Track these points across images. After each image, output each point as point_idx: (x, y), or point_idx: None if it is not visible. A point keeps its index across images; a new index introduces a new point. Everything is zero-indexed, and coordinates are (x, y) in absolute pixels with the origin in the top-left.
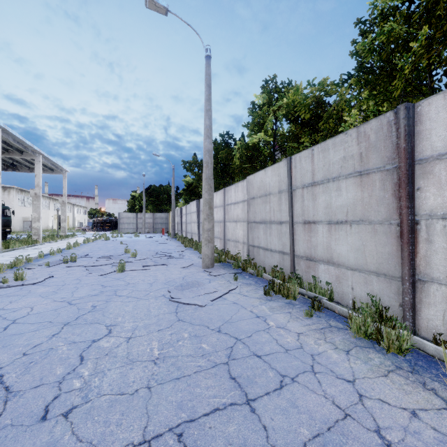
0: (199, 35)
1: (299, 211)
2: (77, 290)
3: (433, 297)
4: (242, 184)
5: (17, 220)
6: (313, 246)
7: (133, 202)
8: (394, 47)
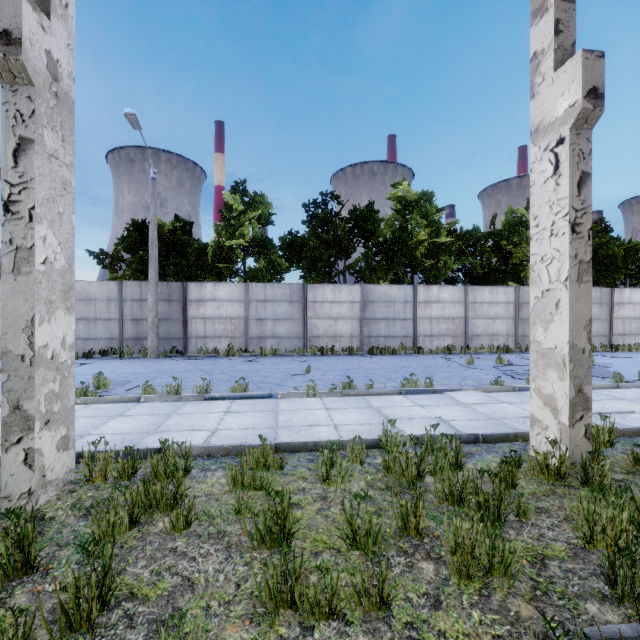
0: None
1: None
2: None
3: (614, 339)
4: (506, 289)
5: None
6: None
7: None
8: None
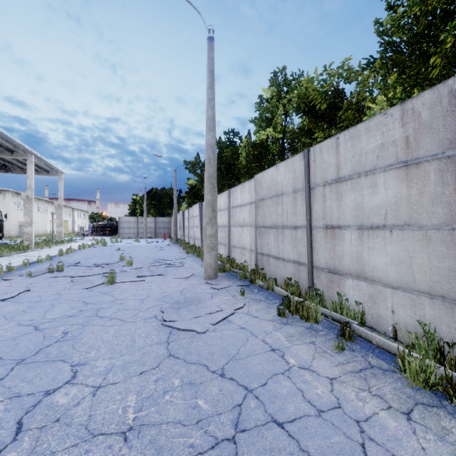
0: (200, 13)
1: (320, 214)
2: (52, 308)
3: None
4: (249, 183)
5: (13, 224)
6: (337, 257)
7: (134, 206)
8: (432, 18)
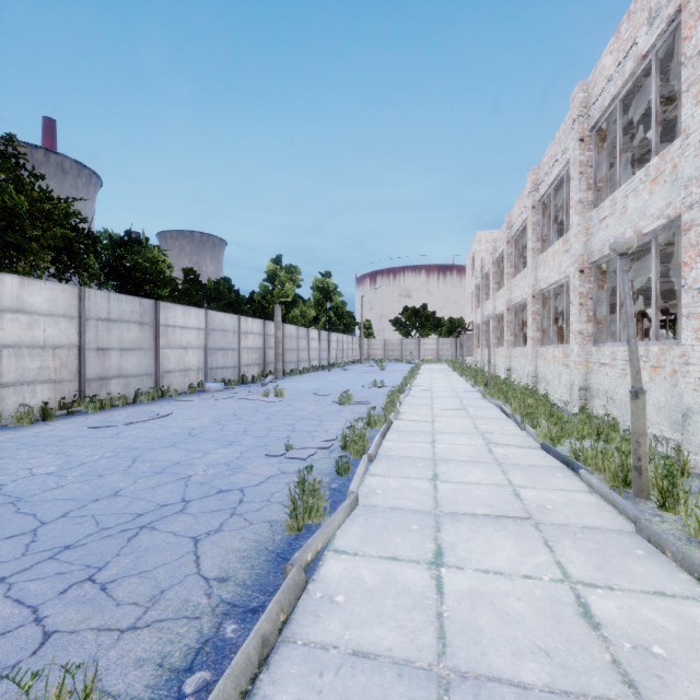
0: None
1: None
2: None
3: None
4: None
5: None
6: None
7: None
8: None
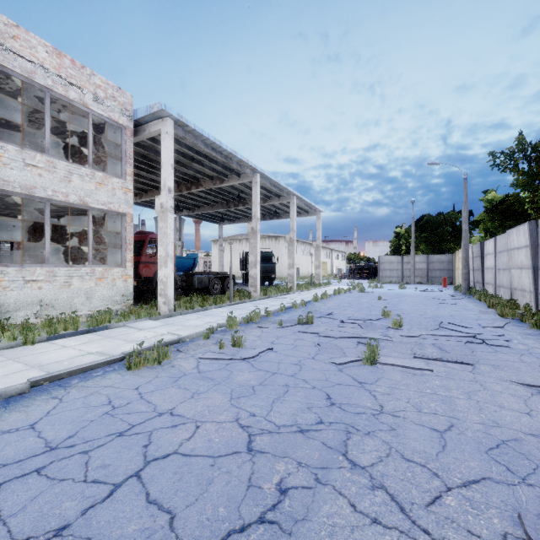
0: None
1: None
2: (284, 396)
3: None
4: None
5: (285, 267)
6: None
7: (397, 242)
8: None
